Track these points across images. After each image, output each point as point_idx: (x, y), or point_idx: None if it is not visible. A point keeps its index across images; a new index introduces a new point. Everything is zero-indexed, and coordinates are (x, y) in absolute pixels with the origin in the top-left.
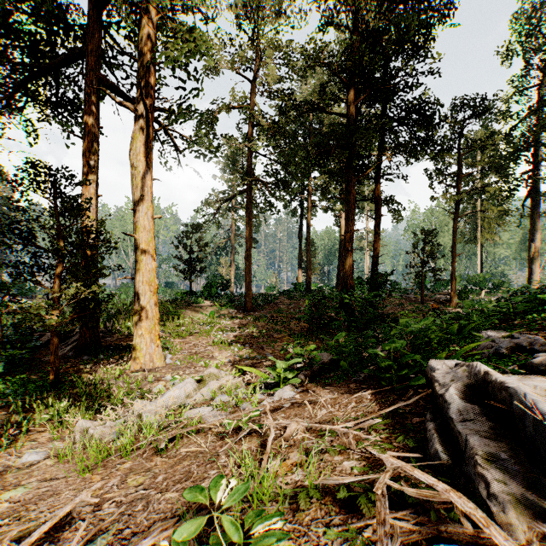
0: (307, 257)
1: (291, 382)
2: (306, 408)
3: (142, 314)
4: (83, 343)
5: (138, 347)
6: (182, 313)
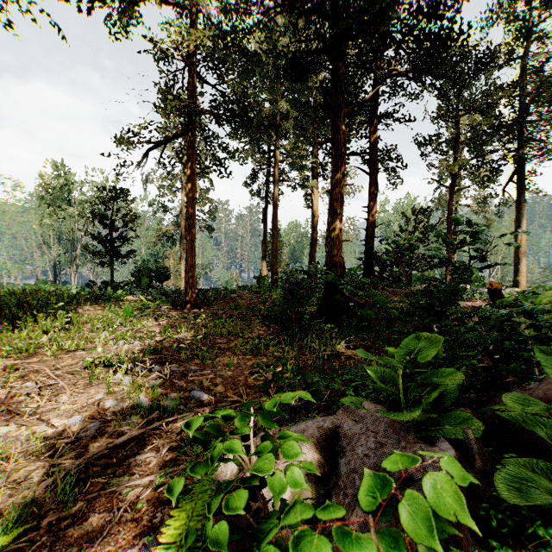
0: (273, 242)
1: None
2: None
3: None
4: None
5: None
6: (78, 311)
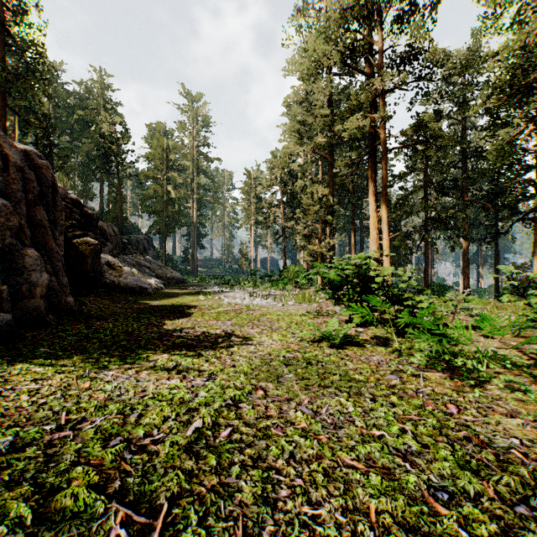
0: None
1: None
2: None
3: None
4: None
5: None
6: None
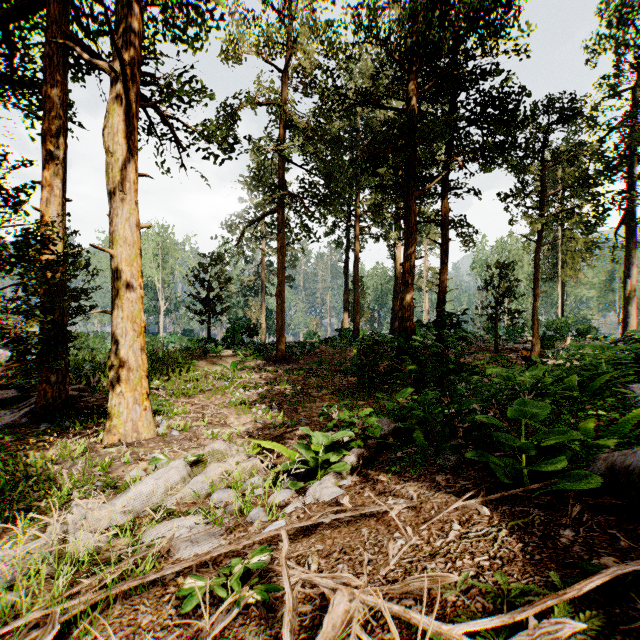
0: (355, 296)
1: (335, 469)
2: (363, 530)
3: (121, 363)
4: (42, 405)
5: (116, 411)
6: (195, 365)
